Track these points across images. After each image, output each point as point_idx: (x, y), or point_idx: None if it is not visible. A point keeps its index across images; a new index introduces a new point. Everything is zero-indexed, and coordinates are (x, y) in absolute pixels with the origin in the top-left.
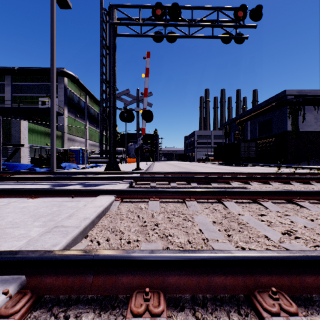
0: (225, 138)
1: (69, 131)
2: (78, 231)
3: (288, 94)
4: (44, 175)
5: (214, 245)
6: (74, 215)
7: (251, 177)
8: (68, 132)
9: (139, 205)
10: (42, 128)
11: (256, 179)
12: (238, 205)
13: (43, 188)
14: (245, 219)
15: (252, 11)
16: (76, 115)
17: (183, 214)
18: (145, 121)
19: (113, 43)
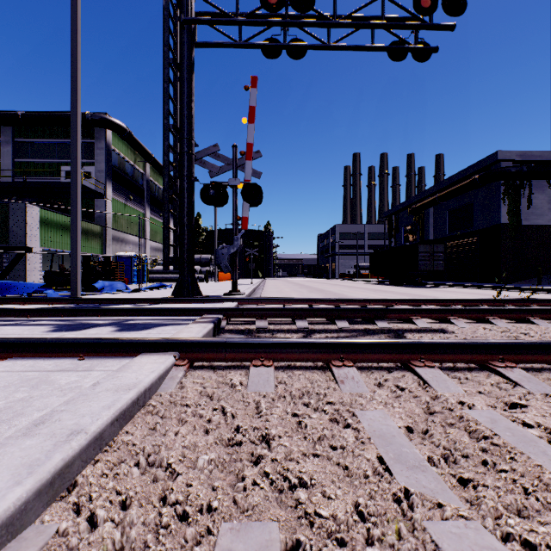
0: (390, 237)
1: (115, 224)
2: (28, 488)
3: (502, 159)
4: (55, 304)
5: (440, 538)
6: (51, 418)
7: (453, 309)
8: (114, 226)
9: (229, 377)
10: (65, 219)
11: (462, 313)
12: (451, 377)
13: (19, 338)
14: (483, 419)
15: None
16: (127, 196)
17: (331, 403)
18: (248, 204)
19: (188, 57)
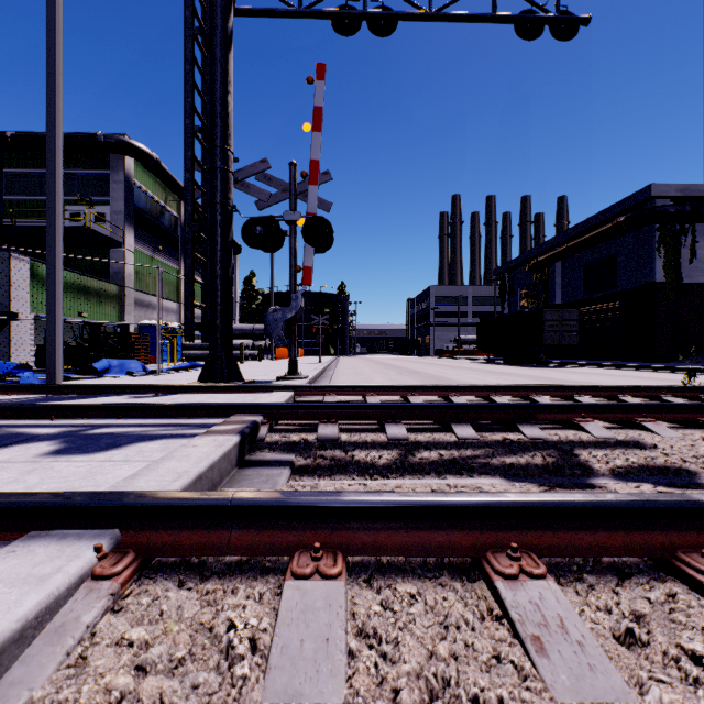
0: (502, 301)
1: (137, 283)
2: None
3: (657, 194)
4: (14, 394)
5: None
6: None
7: (645, 405)
8: (136, 286)
9: (226, 613)
10: (68, 276)
11: (659, 412)
12: None
13: None
14: None
15: None
16: (155, 246)
17: None
18: (312, 248)
19: (221, 28)
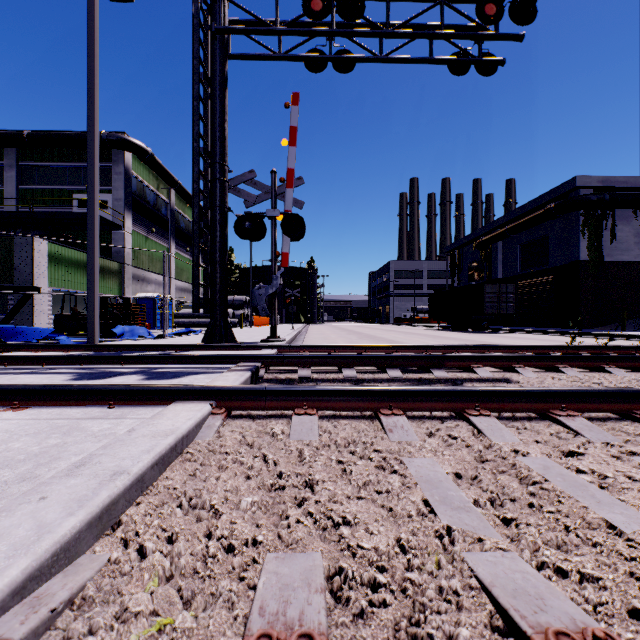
0: (452, 275)
1: (134, 261)
2: (81, 519)
3: (581, 185)
4: (71, 351)
5: (476, 564)
6: (91, 461)
7: (519, 356)
8: (133, 263)
9: (270, 426)
10: (78, 255)
11: (529, 361)
12: (507, 426)
13: (43, 385)
14: (536, 466)
15: (516, 3)
16: (149, 228)
17: (377, 451)
18: (288, 238)
19: (220, 72)
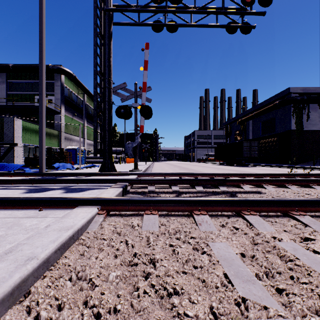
0: (226, 137)
1: (66, 130)
2: None
3: (292, 91)
4: (30, 176)
5: None
6: (16, 249)
7: (265, 179)
8: (65, 131)
9: (131, 221)
10: (37, 127)
11: (270, 182)
12: (266, 221)
13: (3, 197)
14: (289, 248)
15: None
16: (73, 113)
17: (193, 238)
18: (143, 117)
19: (108, 31)
